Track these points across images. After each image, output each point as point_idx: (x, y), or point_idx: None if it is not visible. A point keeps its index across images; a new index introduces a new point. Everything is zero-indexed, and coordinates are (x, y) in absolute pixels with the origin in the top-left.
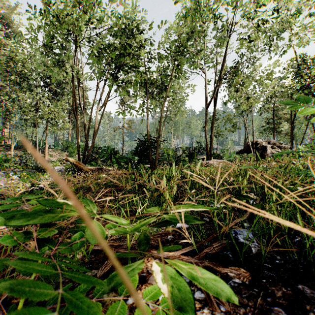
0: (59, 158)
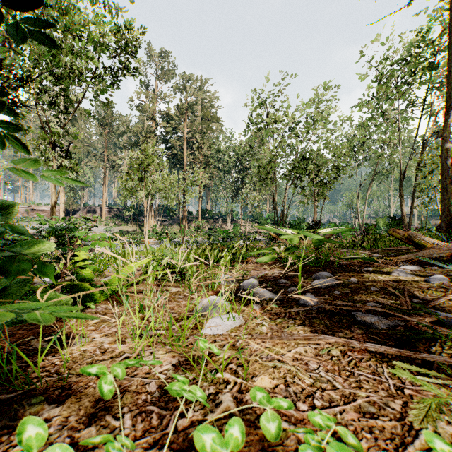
0: (251, 229)
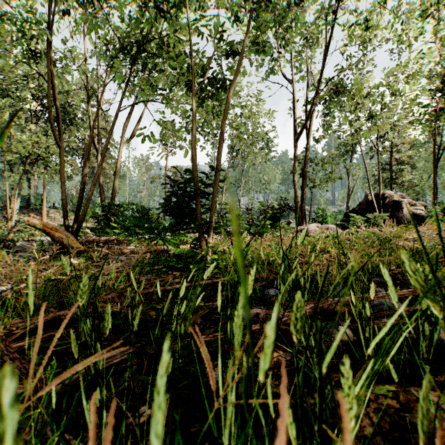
0: None
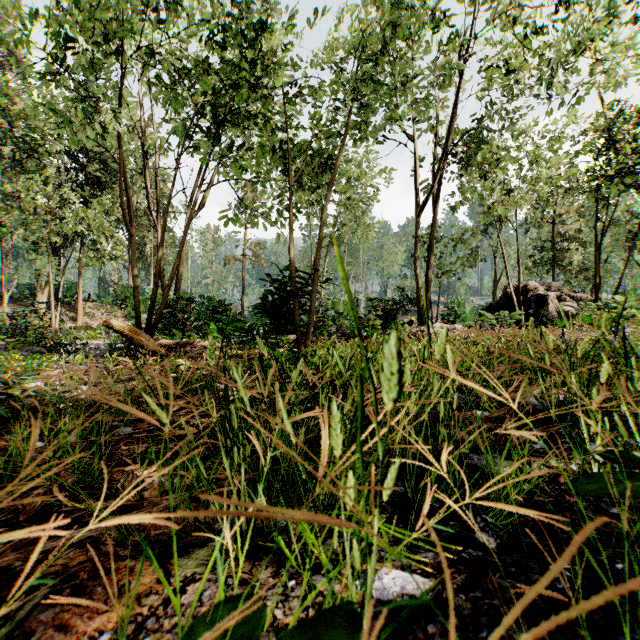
0: None
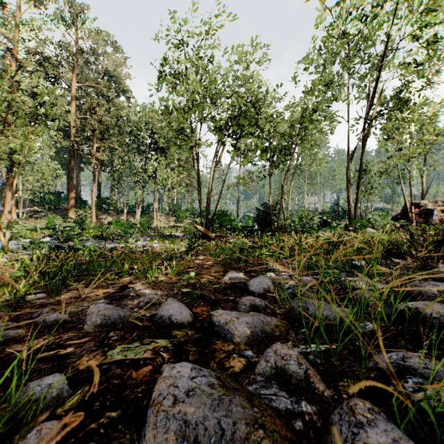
0: (167, 223)
